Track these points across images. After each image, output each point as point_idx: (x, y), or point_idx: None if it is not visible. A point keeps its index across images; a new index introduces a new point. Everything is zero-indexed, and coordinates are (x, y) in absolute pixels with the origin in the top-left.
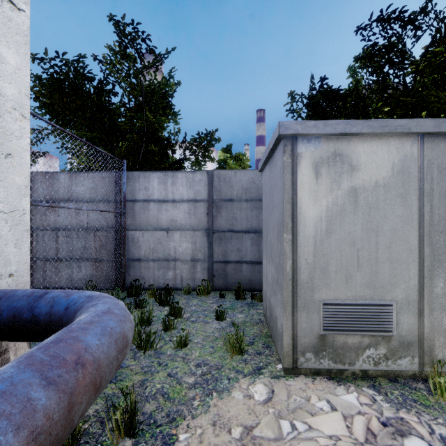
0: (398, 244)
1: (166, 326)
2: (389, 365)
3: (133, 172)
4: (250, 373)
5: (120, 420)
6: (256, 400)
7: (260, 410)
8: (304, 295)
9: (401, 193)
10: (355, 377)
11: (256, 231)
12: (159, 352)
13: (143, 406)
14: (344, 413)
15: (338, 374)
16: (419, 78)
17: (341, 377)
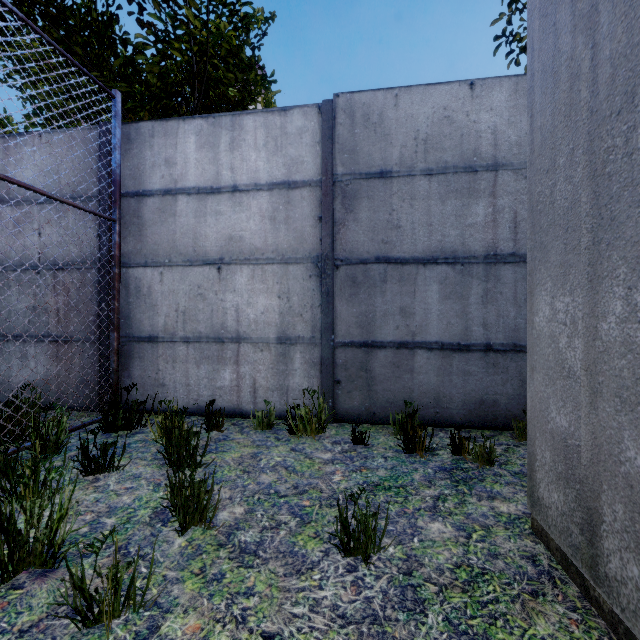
0: None
1: (87, 599)
2: None
3: (139, 124)
4: None
5: None
6: None
7: None
8: None
9: None
10: None
11: (456, 257)
12: None
13: None
14: None
15: None
16: None
17: None
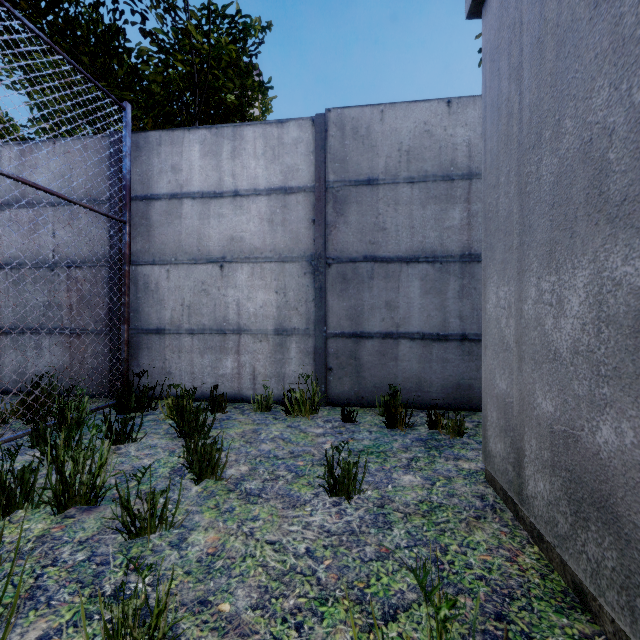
0: None
1: (131, 517)
2: None
3: (147, 133)
4: None
5: None
6: None
7: None
8: None
9: None
10: None
11: (436, 256)
12: None
13: None
14: None
15: None
16: None
17: None
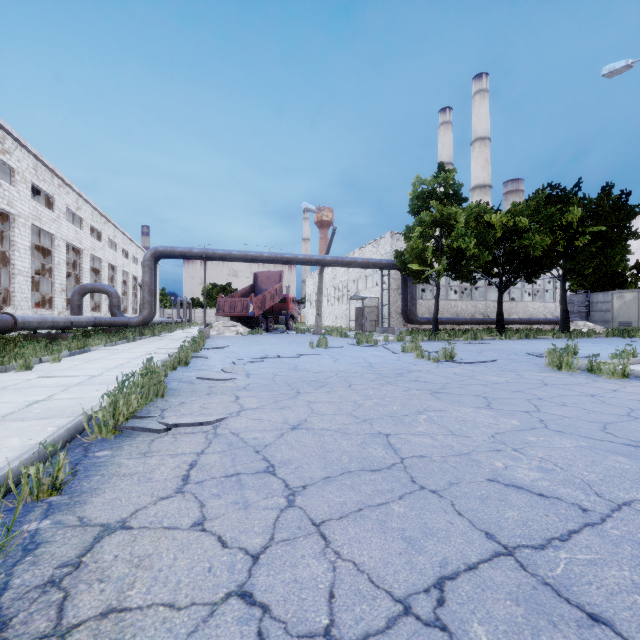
0: (633, 311)
1: None
2: None
3: (592, 293)
4: None
5: None
6: None
7: None
8: (614, 320)
9: (634, 302)
10: None
11: None
12: None
13: None
14: None
15: None
16: None
17: None
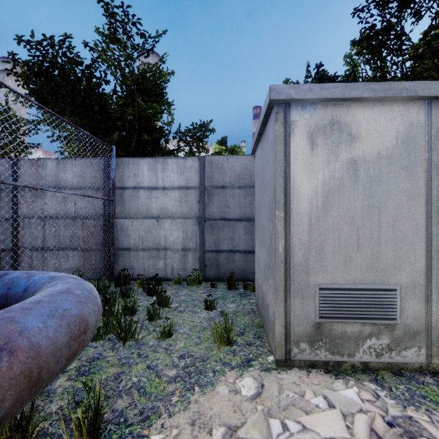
0: (402, 222)
1: (151, 315)
2: (392, 357)
3: (122, 158)
4: (238, 366)
5: (82, 419)
6: (243, 395)
7: (248, 407)
8: (298, 278)
9: (406, 165)
10: (355, 370)
11: (250, 219)
12: (140, 343)
13: (115, 402)
14: (343, 411)
15: (336, 367)
16: (417, 64)
17: (339, 370)
